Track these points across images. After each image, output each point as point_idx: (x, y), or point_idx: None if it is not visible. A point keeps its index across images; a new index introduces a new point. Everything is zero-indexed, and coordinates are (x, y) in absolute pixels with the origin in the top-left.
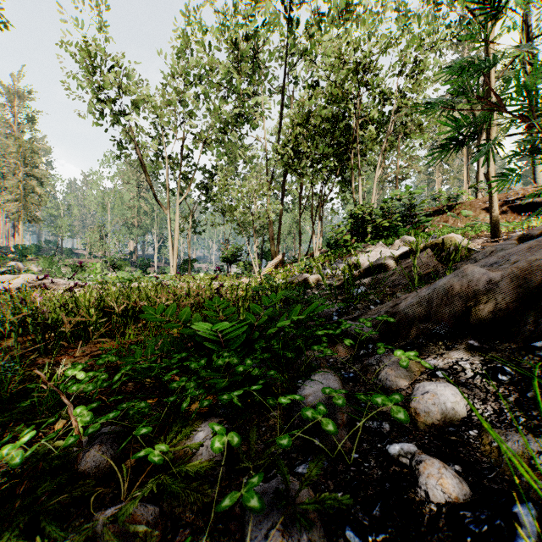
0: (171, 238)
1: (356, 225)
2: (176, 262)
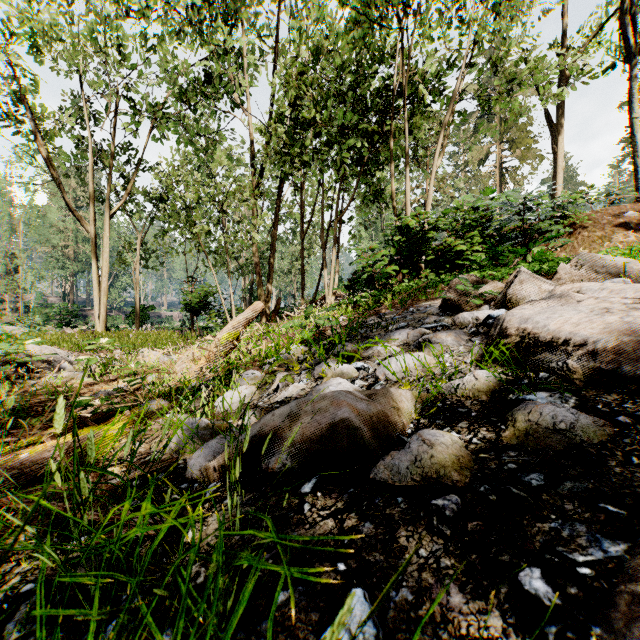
0: (97, 272)
1: (405, 248)
2: (105, 311)
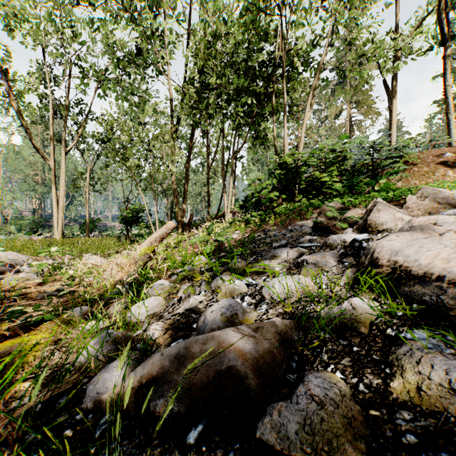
0: (56, 194)
1: (284, 179)
2: (62, 224)
